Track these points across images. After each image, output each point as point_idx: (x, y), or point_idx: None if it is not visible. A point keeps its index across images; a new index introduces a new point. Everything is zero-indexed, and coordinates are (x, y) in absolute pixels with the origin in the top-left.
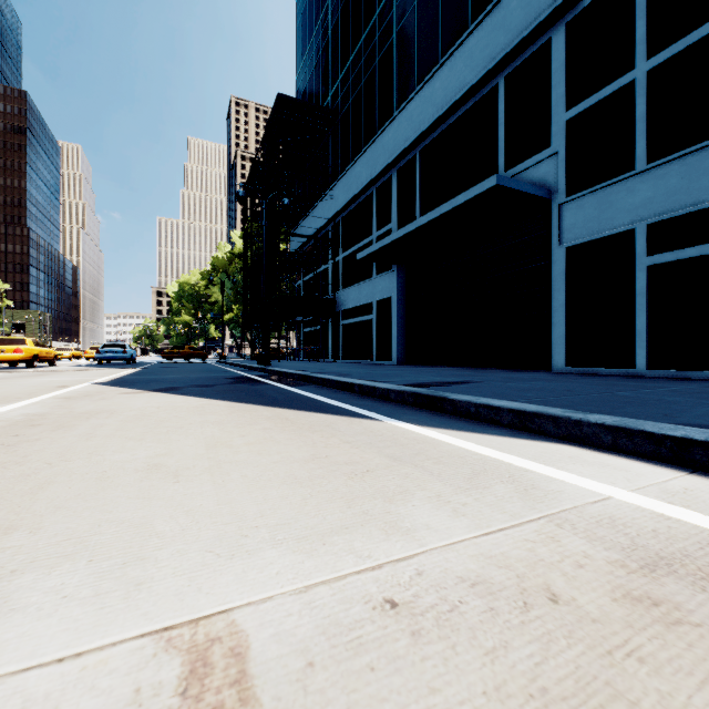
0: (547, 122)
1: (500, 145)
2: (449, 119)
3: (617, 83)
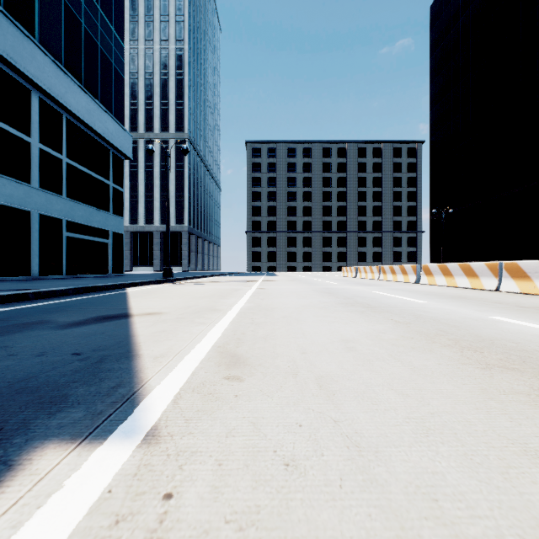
0: None
1: None
2: None
3: None
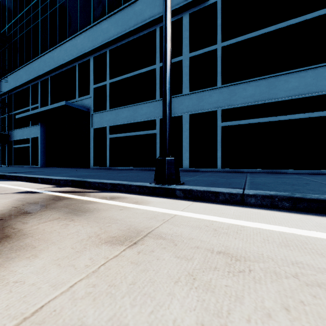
0: (89, 86)
1: (76, 88)
2: (61, 69)
3: (103, 83)
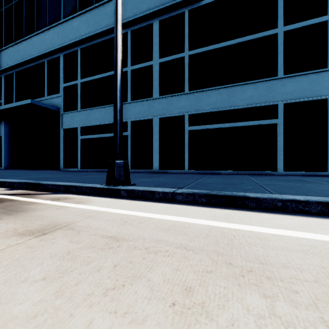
0: (59, 84)
1: (45, 85)
2: (28, 64)
3: (74, 82)
